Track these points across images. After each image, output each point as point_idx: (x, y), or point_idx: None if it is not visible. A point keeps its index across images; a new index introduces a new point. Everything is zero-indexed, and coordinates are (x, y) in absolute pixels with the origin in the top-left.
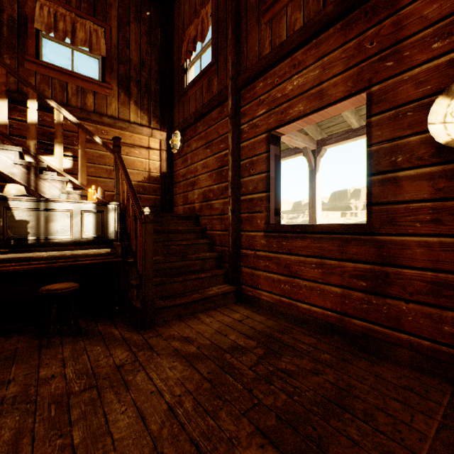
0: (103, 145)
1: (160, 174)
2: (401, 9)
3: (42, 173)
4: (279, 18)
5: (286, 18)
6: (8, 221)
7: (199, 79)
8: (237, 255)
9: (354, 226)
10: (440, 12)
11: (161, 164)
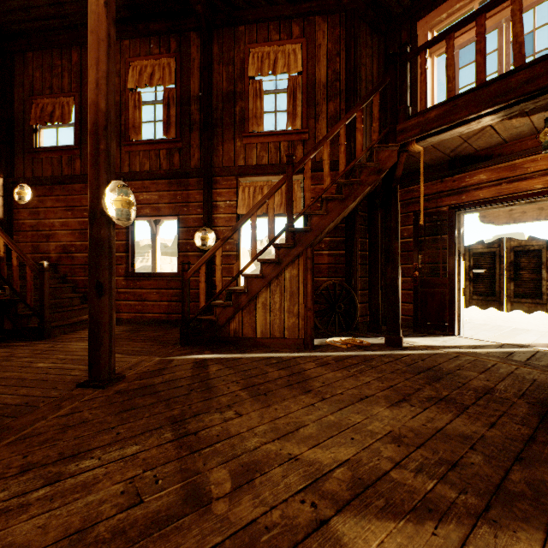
0: None
1: None
2: (189, 190)
3: None
4: (135, 155)
5: (139, 158)
6: None
7: (58, 150)
8: None
9: (173, 274)
10: (200, 199)
11: None
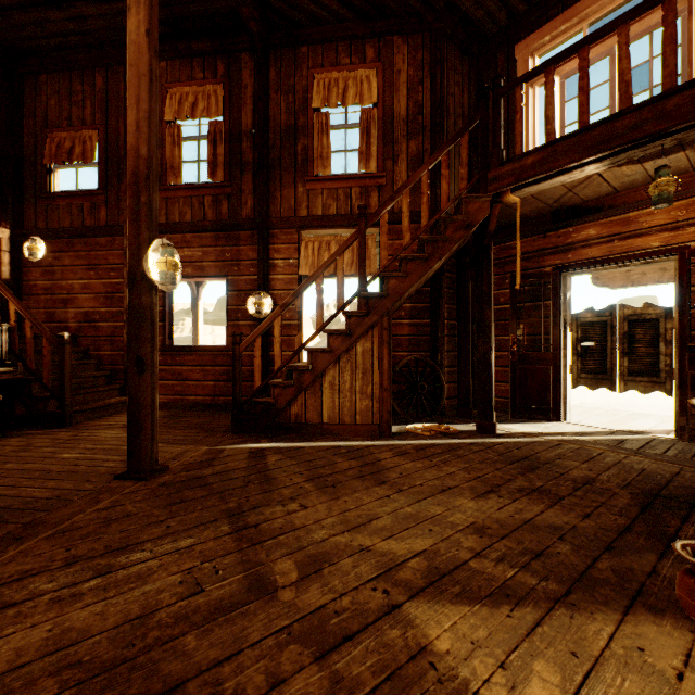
0: None
1: None
2: (240, 246)
3: None
4: (174, 202)
5: (179, 206)
6: None
7: (79, 196)
8: None
9: (221, 347)
10: (253, 257)
11: (2, 268)
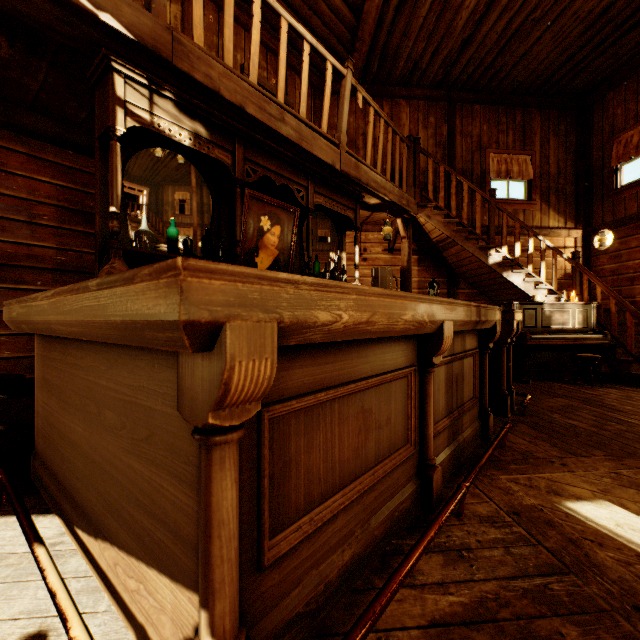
0: (568, 259)
1: None
2: None
3: (537, 285)
4: None
5: None
6: (542, 317)
7: None
8: None
9: None
10: None
11: None
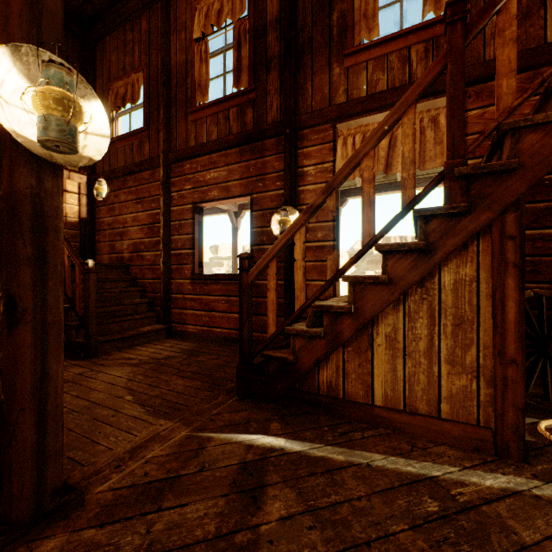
0: None
1: (79, 220)
2: (265, 157)
3: None
4: (202, 123)
5: (206, 126)
6: None
7: (129, 136)
8: (168, 299)
9: None
10: (279, 167)
11: (80, 209)
